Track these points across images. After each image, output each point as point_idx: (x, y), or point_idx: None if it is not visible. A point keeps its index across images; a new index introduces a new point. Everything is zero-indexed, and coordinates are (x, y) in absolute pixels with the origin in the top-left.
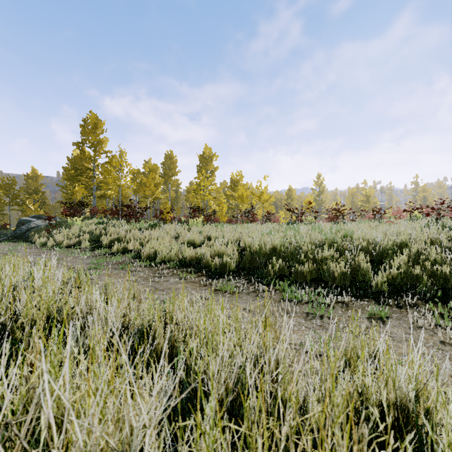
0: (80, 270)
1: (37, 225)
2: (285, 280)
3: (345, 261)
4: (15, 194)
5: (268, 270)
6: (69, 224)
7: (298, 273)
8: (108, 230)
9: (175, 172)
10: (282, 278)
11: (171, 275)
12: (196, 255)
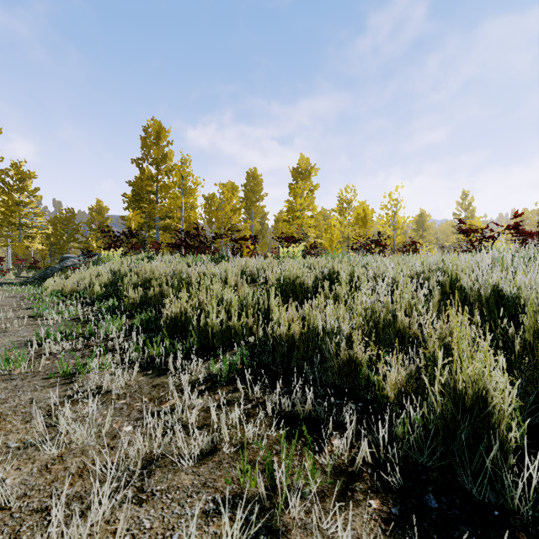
0: None
1: (74, 263)
2: None
3: None
4: (74, 229)
5: None
6: (103, 261)
7: None
8: (142, 267)
9: (260, 196)
10: None
11: (204, 456)
12: (306, 333)
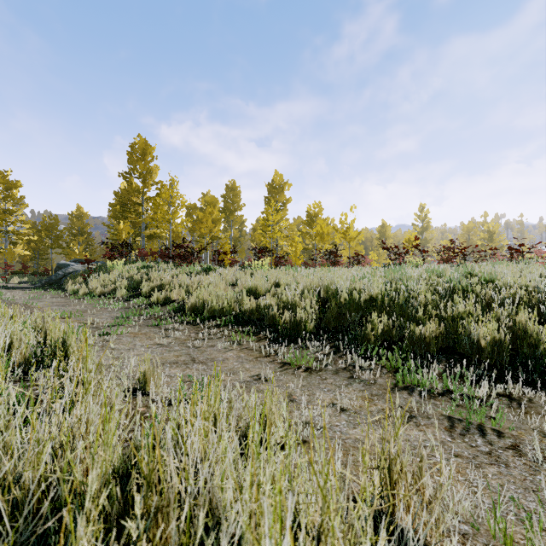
0: (68, 331)
1: (75, 270)
2: (395, 351)
3: (494, 322)
4: (58, 235)
5: (366, 334)
6: (109, 269)
7: (415, 339)
8: (151, 275)
9: (238, 206)
10: (389, 346)
11: (221, 337)
12: (258, 308)
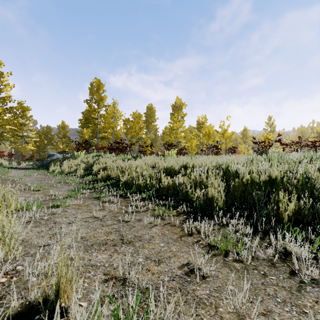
0: None
1: (57, 158)
2: None
3: None
4: (51, 138)
5: (279, 213)
6: (75, 157)
7: None
8: (99, 160)
9: (154, 119)
10: (305, 227)
11: (146, 211)
12: (173, 185)
